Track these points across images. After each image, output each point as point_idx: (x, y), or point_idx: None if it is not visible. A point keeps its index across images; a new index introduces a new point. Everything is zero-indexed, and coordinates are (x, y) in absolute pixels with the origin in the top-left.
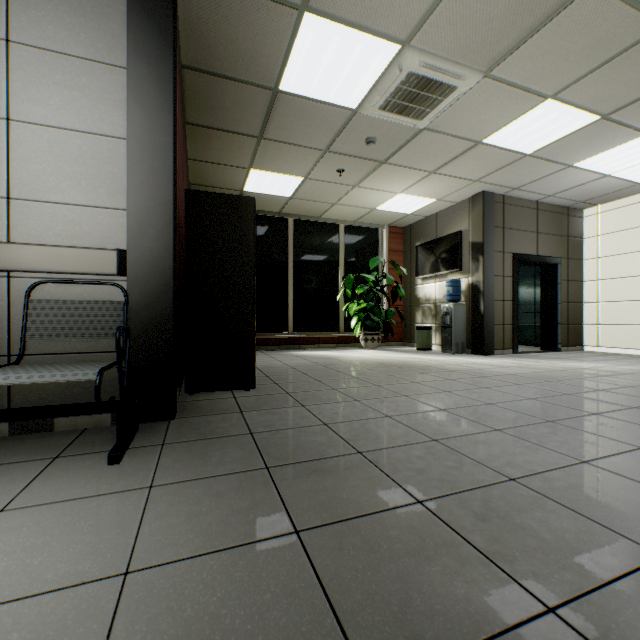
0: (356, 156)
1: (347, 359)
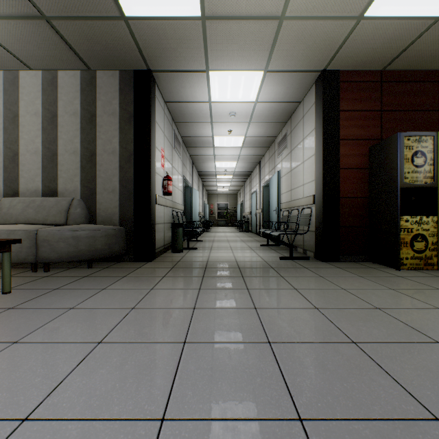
0: None
1: None
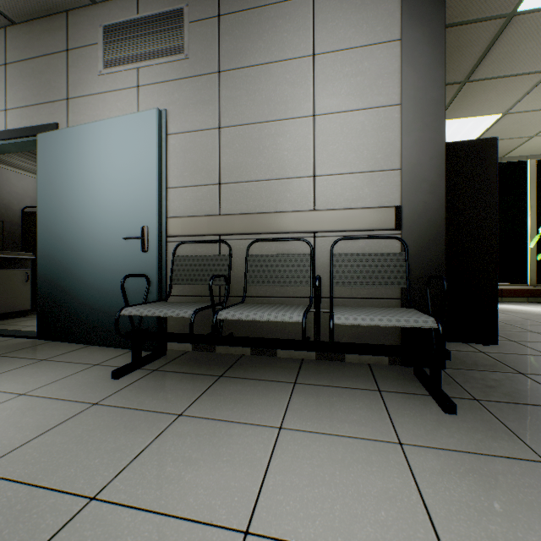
0: None
1: None
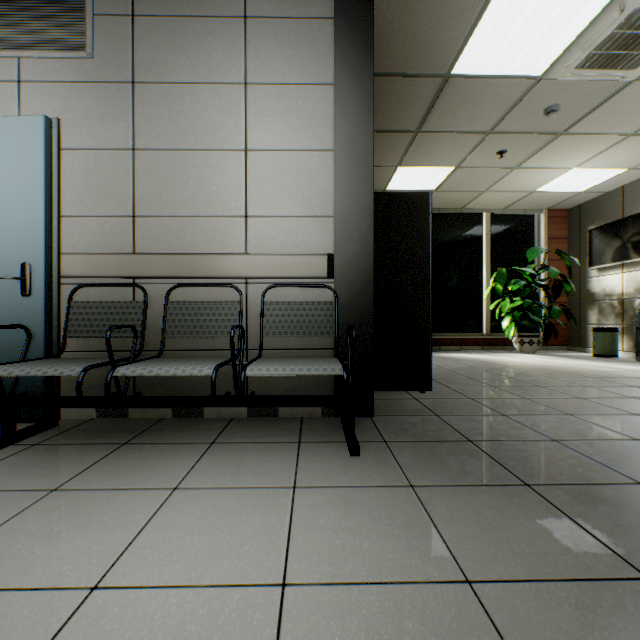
0: (526, 132)
1: (508, 364)
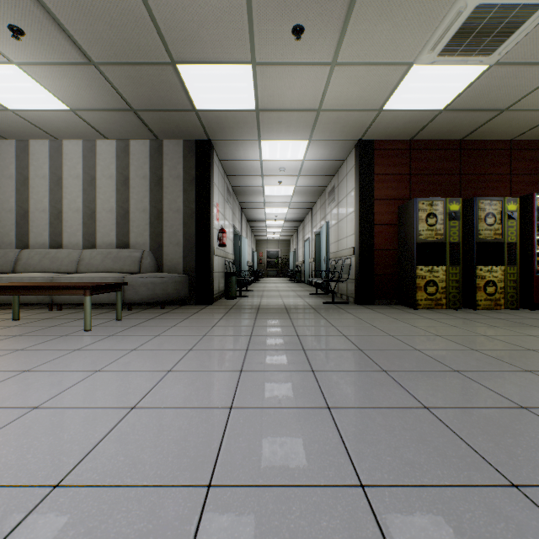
0: None
1: None
